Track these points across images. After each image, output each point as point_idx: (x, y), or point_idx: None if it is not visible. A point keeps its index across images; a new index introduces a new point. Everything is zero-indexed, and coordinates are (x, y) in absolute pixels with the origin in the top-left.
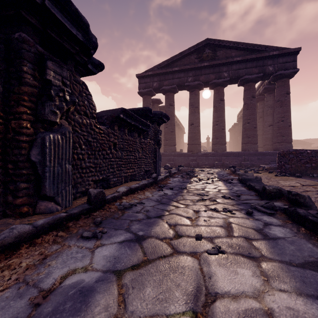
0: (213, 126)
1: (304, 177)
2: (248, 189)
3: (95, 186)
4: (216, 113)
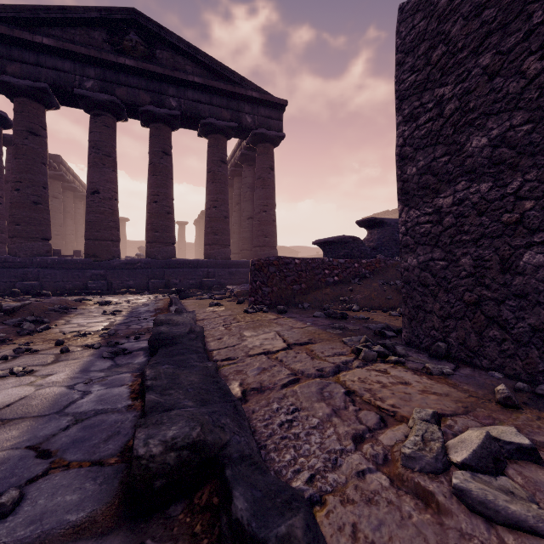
0: (149, 205)
1: (291, 310)
2: (135, 394)
3: None
4: (154, 176)
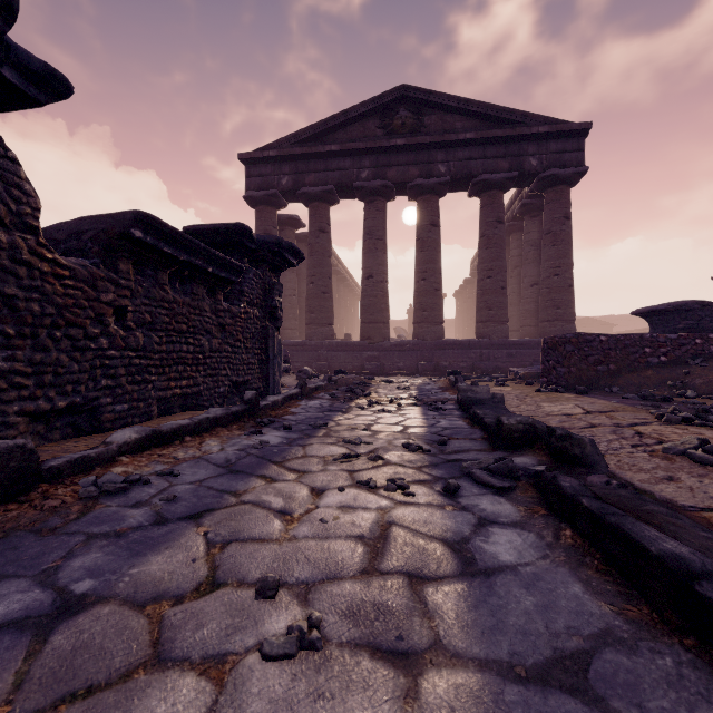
0: (417, 283)
1: (593, 393)
2: (470, 424)
3: (40, 429)
4: (422, 252)
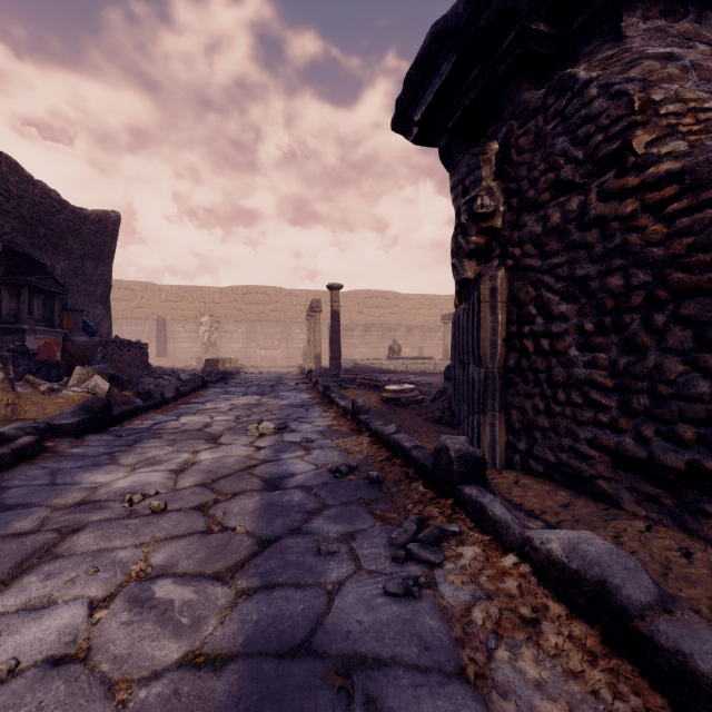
0: None
1: None
2: None
3: (667, 495)
4: None
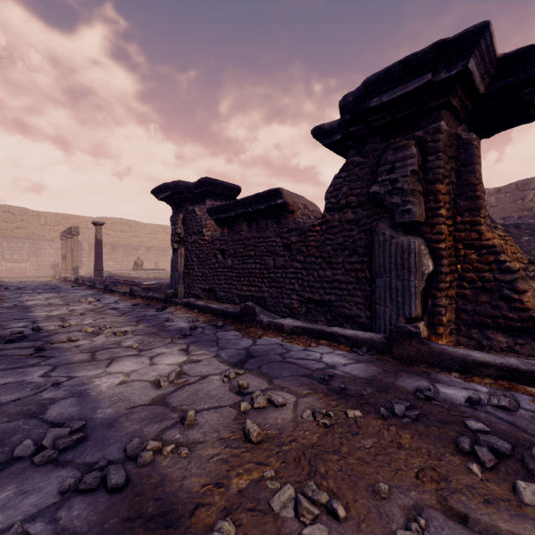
0: None
1: None
2: None
3: (208, 294)
4: None
